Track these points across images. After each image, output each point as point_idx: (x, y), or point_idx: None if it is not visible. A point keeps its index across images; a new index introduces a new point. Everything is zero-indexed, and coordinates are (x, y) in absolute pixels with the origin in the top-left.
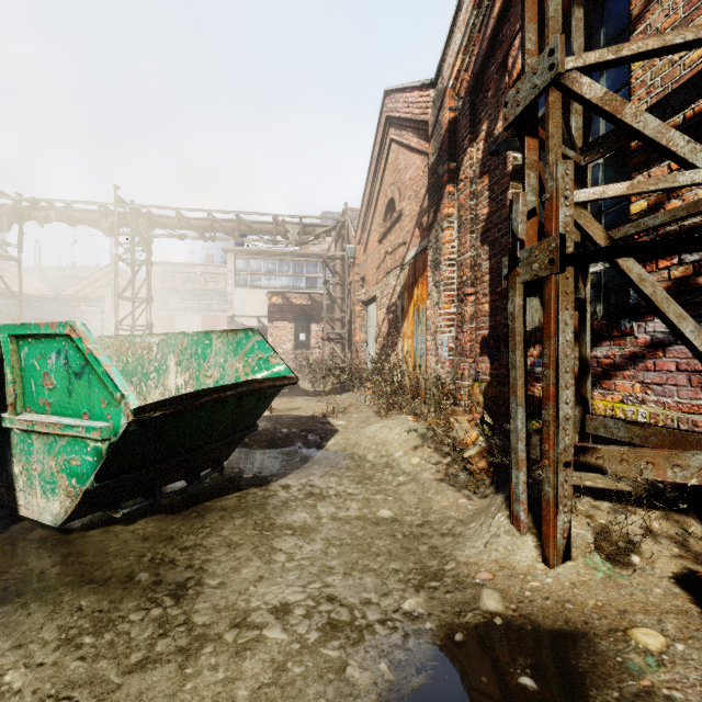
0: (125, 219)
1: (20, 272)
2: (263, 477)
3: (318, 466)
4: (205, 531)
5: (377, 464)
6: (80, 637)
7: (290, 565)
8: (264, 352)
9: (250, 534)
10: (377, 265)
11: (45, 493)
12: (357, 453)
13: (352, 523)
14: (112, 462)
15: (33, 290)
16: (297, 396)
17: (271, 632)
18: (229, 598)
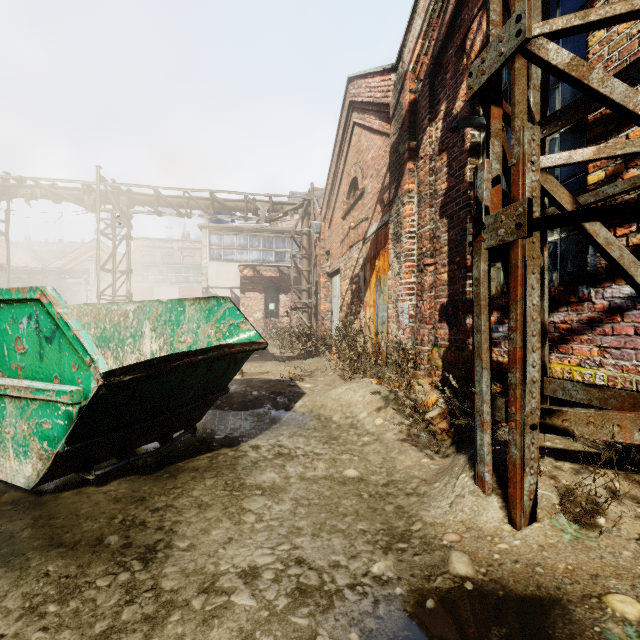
0: (107, 197)
1: (8, 246)
2: (234, 438)
3: (286, 427)
4: (177, 492)
5: (343, 425)
6: (44, 605)
7: (259, 526)
8: (235, 319)
9: (220, 495)
10: (341, 240)
11: (18, 455)
12: (323, 414)
13: (320, 483)
14: (83, 425)
15: (22, 263)
16: (267, 361)
17: (239, 598)
18: (198, 561)
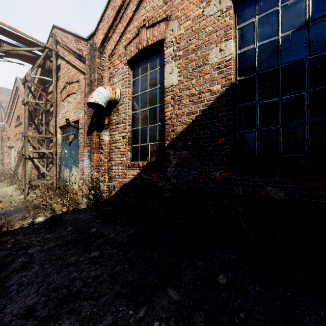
0: None
1: None
2: None
3: None
4: None
5: (2, 195)
6: None
7: None
8: None
9: None
10: (14, 135)
11: None
12: None
13: None
14: None
15: None
16: None
17: None
18: None
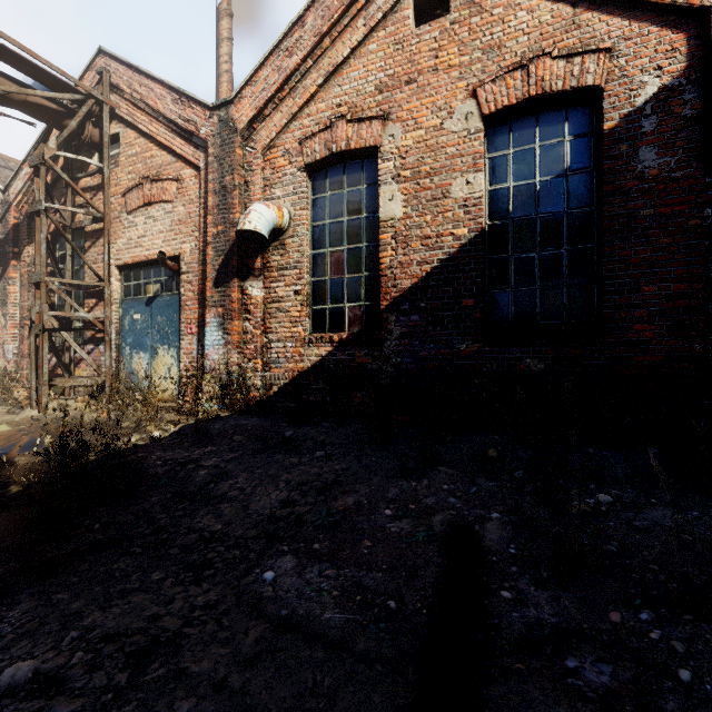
0: None
1: None
2: None
3: None
4: None
5: None
6: None
7: None
8: None
9: None
10: None
11: None
12: None
13: None
14: None
15: None
16: None
17: None
18: None
